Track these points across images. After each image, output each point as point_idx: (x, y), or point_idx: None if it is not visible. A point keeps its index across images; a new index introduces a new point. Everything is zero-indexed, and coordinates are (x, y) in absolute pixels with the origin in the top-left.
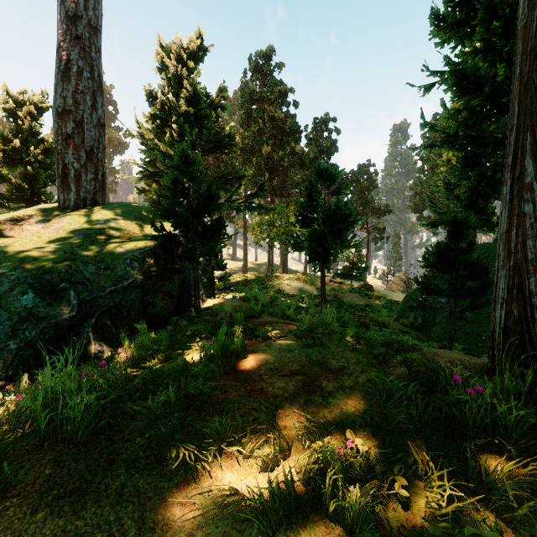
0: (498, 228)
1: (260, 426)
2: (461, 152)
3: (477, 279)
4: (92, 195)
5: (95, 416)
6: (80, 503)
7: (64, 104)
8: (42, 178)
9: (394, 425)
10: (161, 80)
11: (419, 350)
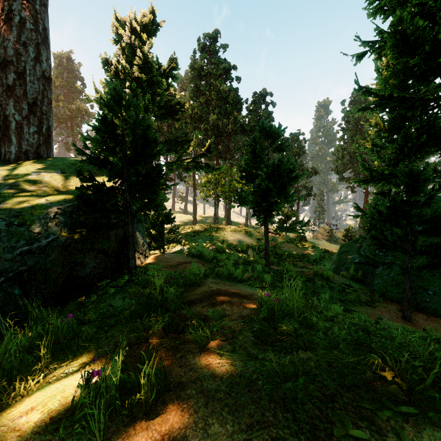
0: None
1: None
2: (392, 114)
3: (434, 235)
4: (35, 148)
5: None
6: None
7: (4, 54)
8: None
9: None
10: (116, 49)
11: None
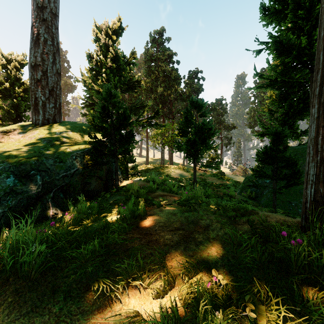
0: (309, 136)
1: (155, 266)
2: (279, 91)
3: (289, 168)
4: (53, 117)
5: (45, 260)
6: (30, 323)
7: (35, 61)
8: (23, 106)
9: (243, 265)
10: (96, 47)
11: (257, 213)
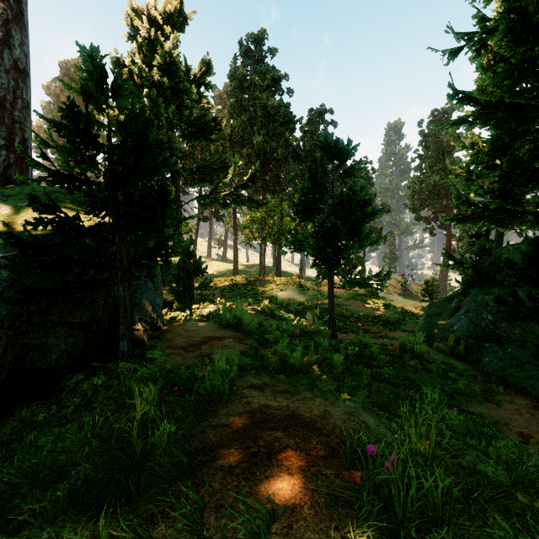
0: None
1: None
2: (497, 130)
3: None
4: (3, 170)
5: None
6: None
7: None
8: None
9: None
10: (131, 46)
11: None
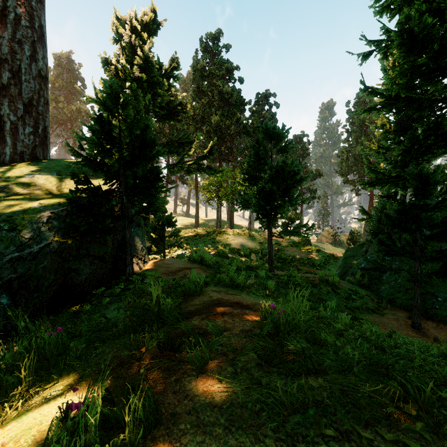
0: None
1: None
2: (398, 115)
3: (445, 240)
4: (31, 150)
5: None
6: None
7: None
8: None
9: None
10: (116, 49)
11: None
